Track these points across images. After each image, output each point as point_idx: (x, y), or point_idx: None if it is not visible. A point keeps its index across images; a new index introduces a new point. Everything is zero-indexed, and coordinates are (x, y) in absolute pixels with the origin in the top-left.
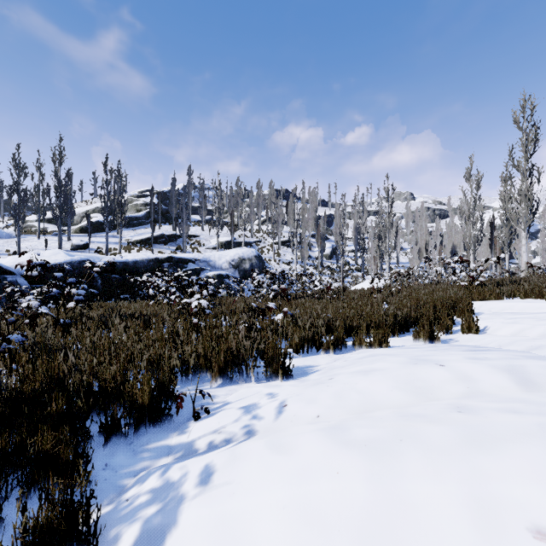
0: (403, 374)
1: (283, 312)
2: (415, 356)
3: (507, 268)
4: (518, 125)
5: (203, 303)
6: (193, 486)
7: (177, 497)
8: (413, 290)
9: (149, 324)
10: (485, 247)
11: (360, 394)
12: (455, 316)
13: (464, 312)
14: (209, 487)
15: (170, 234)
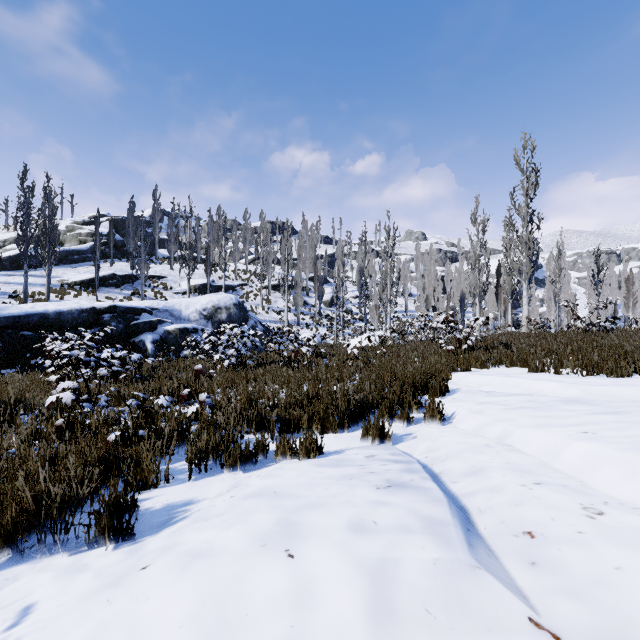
0: (226, 576)
1: (199, 402)
2: (299, 507)
3: (510, 321)
4: (519, 167)
5: (65, 397)
6: None
7: None
8: (403, 351)
9: (4, 423)
10: (493, 296)
11: (129, 636)
12: (427, 396)
13: (437, 391)
14: None
15: (124, 274)
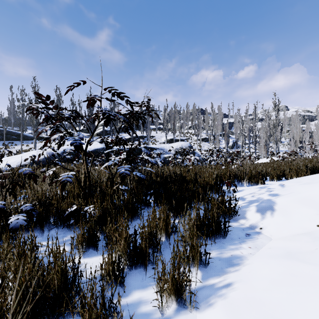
0: None
1: (237, 164)
2: None
3: None
4: None
5: (196, 157)
6: (270, 197)
7: (265, 200)
8: None
9: None
10: None
11: None
12: None
13: None
14: (281, 195)
15: (140, 135)
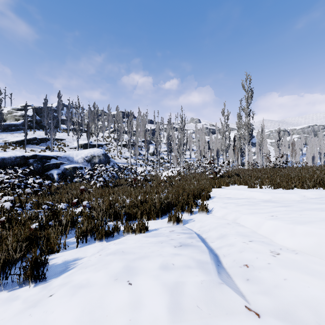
0: (96, 297)
1: (83, 206)
2: (135, 258)
3: (239, 163)
4: (244, 88)
5: (6, 205)
6: None
7: None
8: (189, 178)
9: None
10: (232, 150)
11: None
12: (200, 200)
13: (205, 197)
14: None
15: (41, 137)
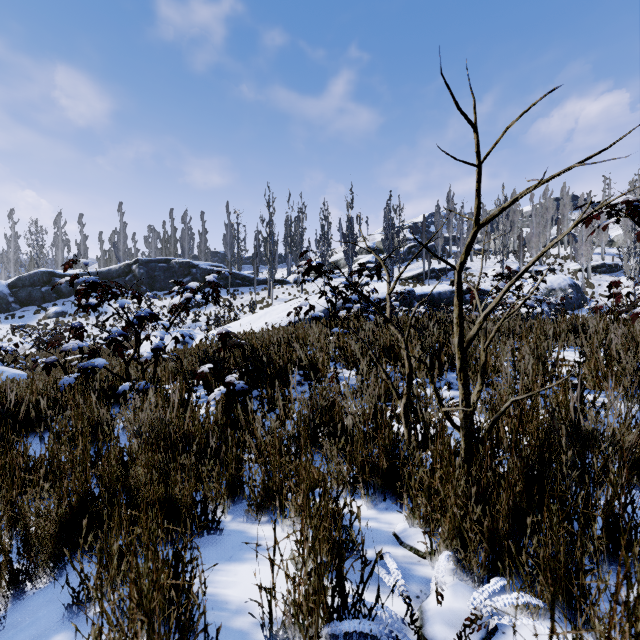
0: None
1: None
2: None
3: None
4: None
5: None
6: None
7: None
8: None
9: None
10: None
11: None
12: None
13: None
14: None
15: (440, 267)
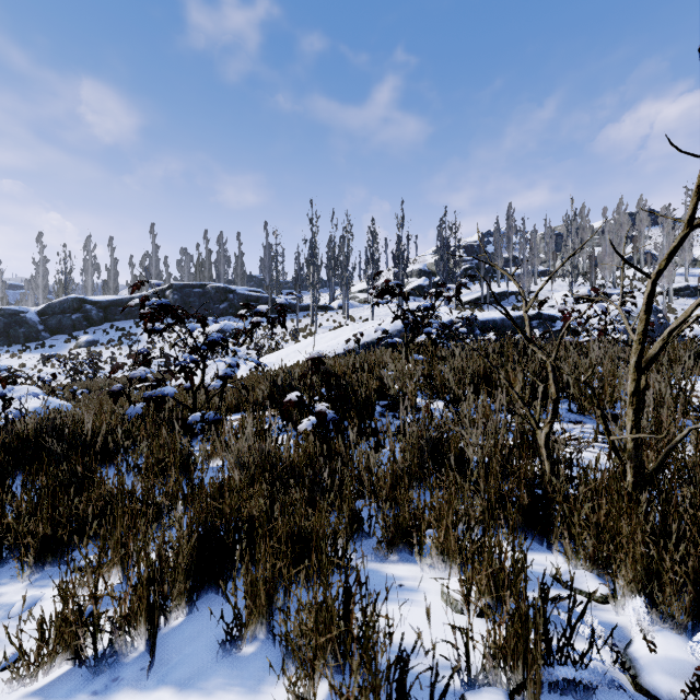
0: None
1: None
2: None
3: None
4: None
5: None
6: None
7: None
8: None
9: None
10: None
11: None
12: None
13: None
14: None
15: (500, 291)
